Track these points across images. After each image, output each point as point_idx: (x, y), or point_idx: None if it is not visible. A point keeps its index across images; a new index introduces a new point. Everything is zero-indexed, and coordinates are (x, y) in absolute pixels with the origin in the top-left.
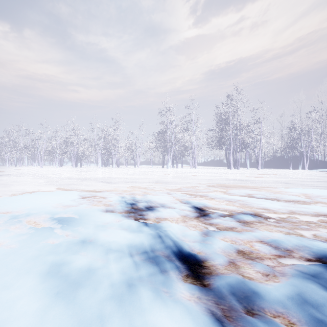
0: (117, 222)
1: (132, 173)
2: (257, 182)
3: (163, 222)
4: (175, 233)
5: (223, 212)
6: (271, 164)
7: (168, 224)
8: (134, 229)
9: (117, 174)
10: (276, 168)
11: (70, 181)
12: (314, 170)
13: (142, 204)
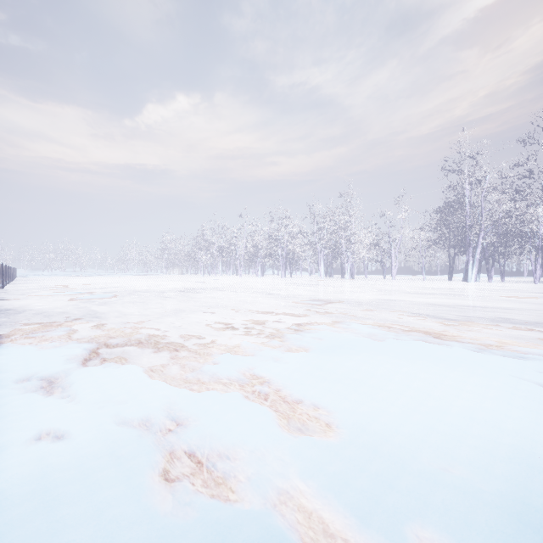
0: None
1: (416, 292)
2: None
3: None
4: None
5: None
6: None
7: None
8: None
9: (391, 294)
10: None
11: (331, 306)
12: None
13: None
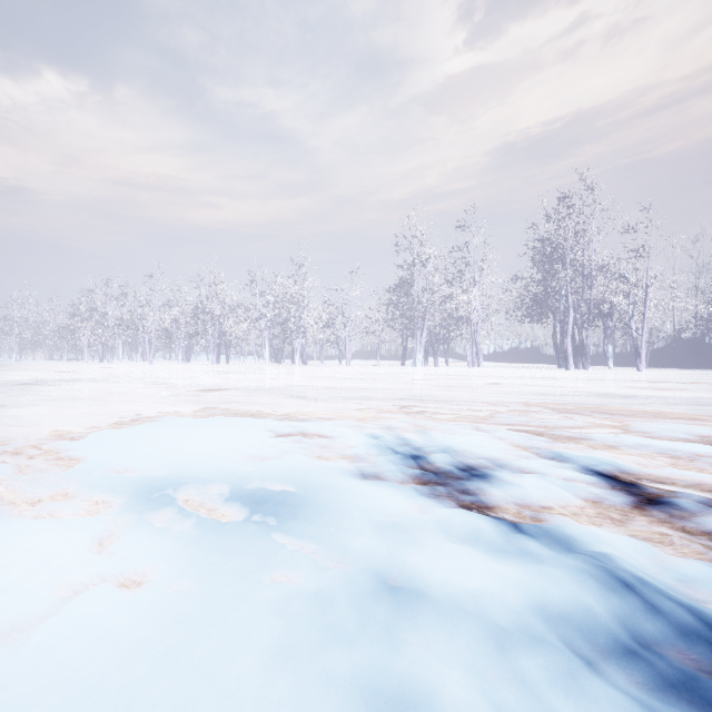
0: (420, 515)
1: (344, 377)
2: (676, 401)
3: (553, 519)
4: (642, 569)
5: (695, 493)
6: (661, 357)
7: (583, 531)
8: (496, 544)
9: (313, 380)
10: (680, 367)
11: (222, 393)
12: None
13: (442, 459)
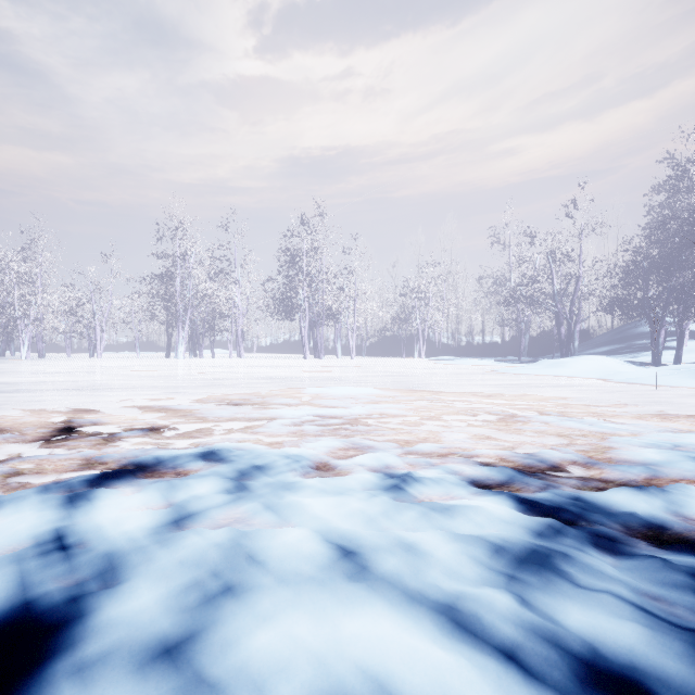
0: None
1: (57, 371)
2: (299, 380)
3: None
4: None
5: (113, 430)
6: (388, 349)
7: None
8: None
9: (2, 376)
10: (390, 356)
11: None
12: (431, 358)
13: None
